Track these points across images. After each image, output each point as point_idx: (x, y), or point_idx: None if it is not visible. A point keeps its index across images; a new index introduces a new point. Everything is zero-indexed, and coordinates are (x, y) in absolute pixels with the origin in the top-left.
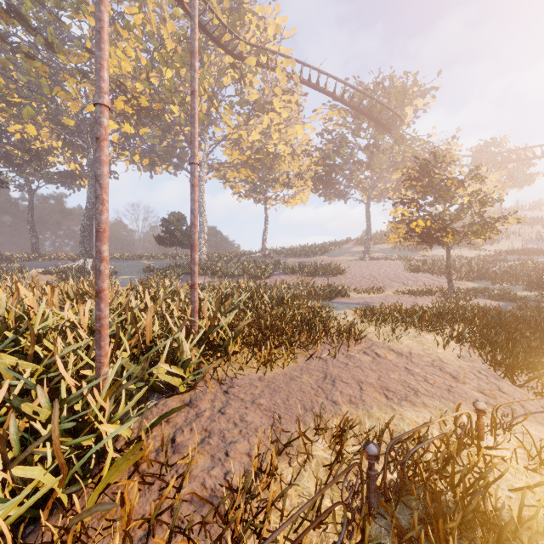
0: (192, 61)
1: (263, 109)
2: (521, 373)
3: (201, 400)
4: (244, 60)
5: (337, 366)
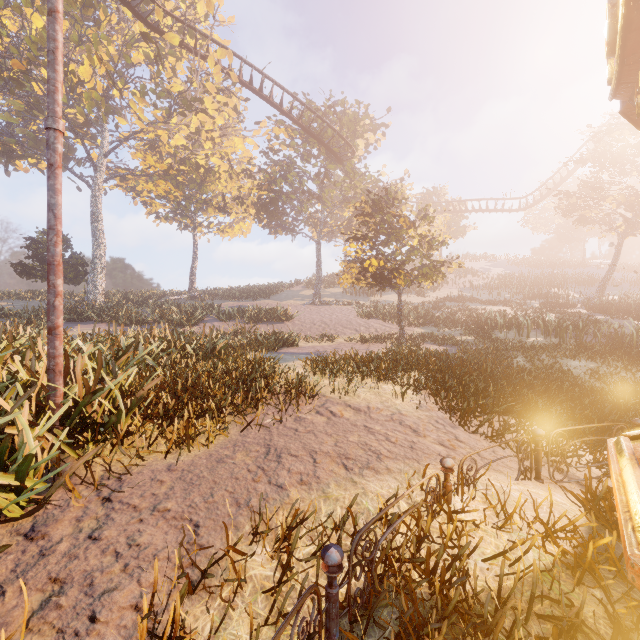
0: None
1: (191, 106)
2: (473, 418)
3: (55, 523)
4: (162, 34)
5: (284, 434)
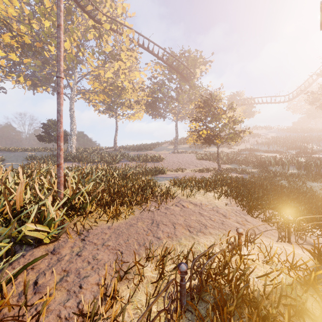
0: (58, 3)
1: (115, 58)
2: (255, 210)
3: (62, 248)
4: (102, 25)
5: (160, 215)
